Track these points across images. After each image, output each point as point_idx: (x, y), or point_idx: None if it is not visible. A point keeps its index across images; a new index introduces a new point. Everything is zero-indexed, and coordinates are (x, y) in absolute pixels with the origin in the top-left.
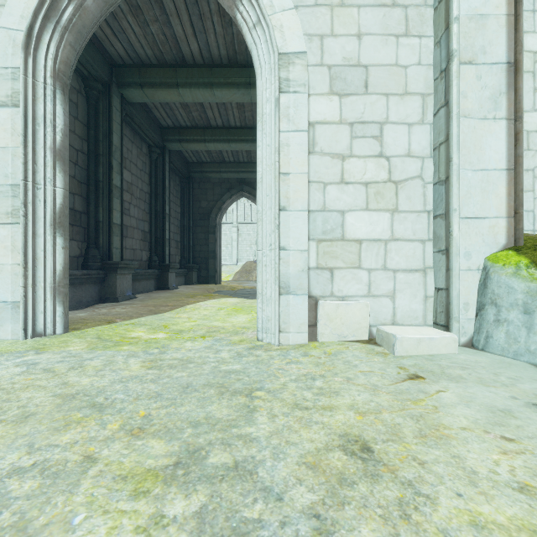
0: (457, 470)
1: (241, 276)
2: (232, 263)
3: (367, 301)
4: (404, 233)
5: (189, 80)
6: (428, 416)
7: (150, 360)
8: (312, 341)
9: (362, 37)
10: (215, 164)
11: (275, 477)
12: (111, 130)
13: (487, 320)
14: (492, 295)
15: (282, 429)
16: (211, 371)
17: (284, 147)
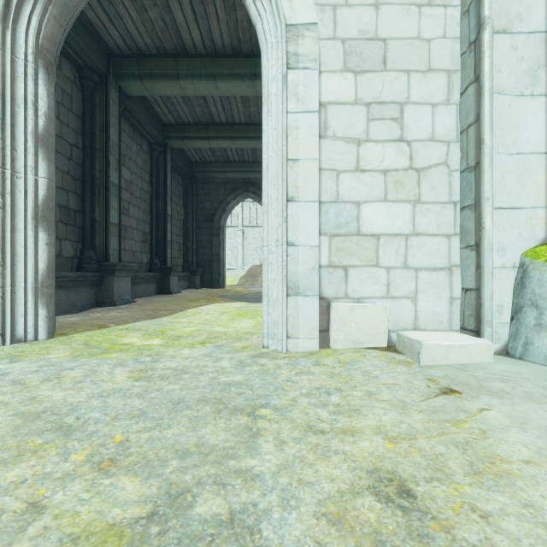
0: (537, 528)
1: (246, 280)
2: (237, 267)
3: (385, 303)
4: (427, 227)
5: (190, 72)
6: (476, 444)
7: (140, 370)
8: (324, 348)
9: (379, 7)
10: (219, 163)
11: (285, 537)
12: (108, 124)
13: (526, 325)
14: (531, 296)
15: (293, 461)
16: (208, 383)
17: (293, 130)
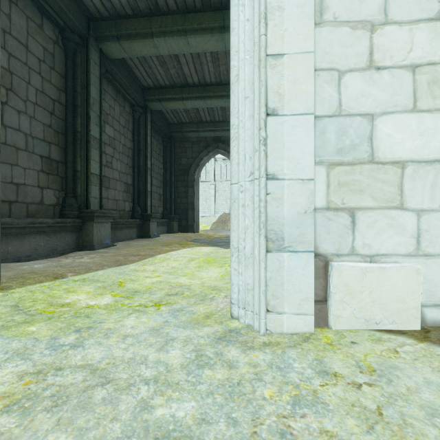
0: None
1: (217, 226)
2: (210, 214)
3: (416, 264)
4: None
5: (163, 29)
6: None
7: (38, 370)
8: (320, 328)
9: None
10: (193, 124)
11: None
12: (88, 82)
13: None
14: None
15: None
16: (126, 427)
17: (275, 12)
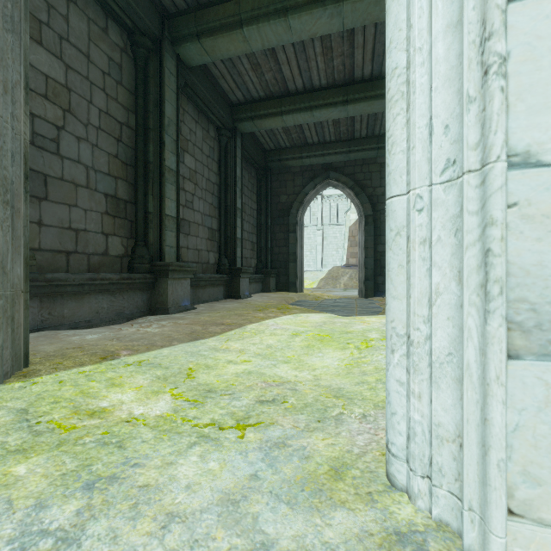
0: None
1: (326, 283)
2: (316, 268)
3: None
4: None
5: (255, 13)
6: None
7: None
8: None
9: None
10: (295, 148)
11: None
12: (162, 97)
13: None
14: None
15: None
16: None
17: None
